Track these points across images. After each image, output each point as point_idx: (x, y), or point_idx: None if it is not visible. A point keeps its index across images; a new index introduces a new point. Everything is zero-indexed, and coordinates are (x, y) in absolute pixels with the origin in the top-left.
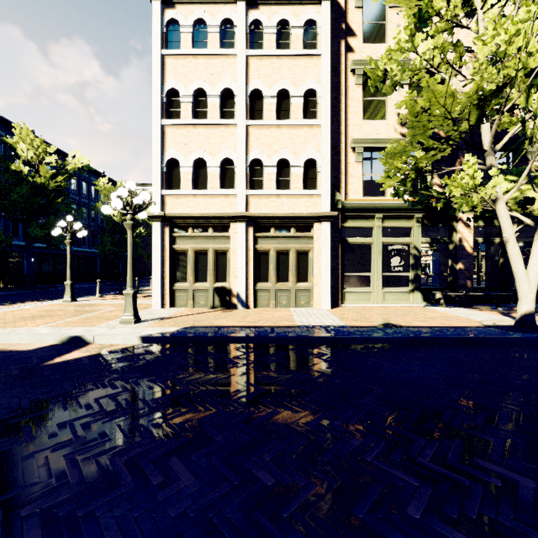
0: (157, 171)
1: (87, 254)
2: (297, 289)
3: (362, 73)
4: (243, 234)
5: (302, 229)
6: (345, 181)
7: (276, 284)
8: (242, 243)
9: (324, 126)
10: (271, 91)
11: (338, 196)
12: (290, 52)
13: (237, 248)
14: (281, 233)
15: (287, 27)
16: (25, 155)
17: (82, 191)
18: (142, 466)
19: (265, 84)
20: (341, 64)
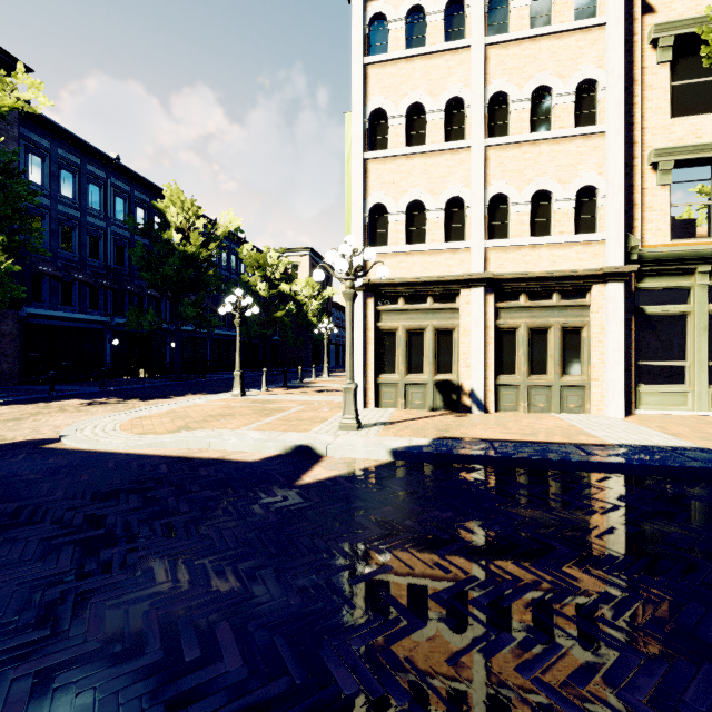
0: (358, 222)
1: (228, 337)
2: (562, 386)
3: (671, 43)
4: (480, 305)
5: (570, 294)
6: (638, 218)
7: (528, 378)
8: (478, 317)
9: (611, 133)
10: (523, 91)
11: (632, 240)
12: (553, 28)
13: (471, 325)
14: (536, 301)
15: None
16: (175, 221)
17: (222, 261)
18: None
19: (512, 83)
20: (635, 34)
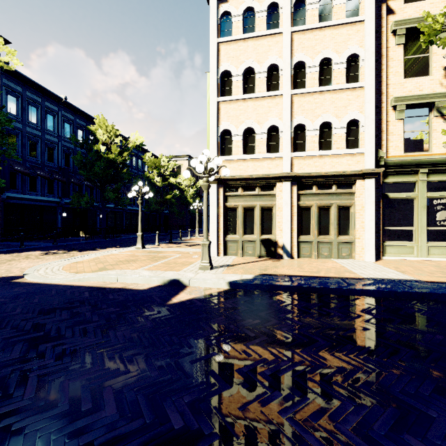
0: (213, 141)
1: (136, 211)
2: (338, 242)
3: (404, 32)
4: (288, 192)
5: (343, 186)
6: (384, 139)
7: (317, 237)
8: (287, 200)
9: (367, 87)
10: (314, 61)
11: (381, 153)
12: (333, 23)
13: (282, 204)
14: (322, 190)
15: (329, 0)
16: (102, 138)
17: (133, 163)
18: (382, 443)
19: (308, 56)
20: (382, 27)
